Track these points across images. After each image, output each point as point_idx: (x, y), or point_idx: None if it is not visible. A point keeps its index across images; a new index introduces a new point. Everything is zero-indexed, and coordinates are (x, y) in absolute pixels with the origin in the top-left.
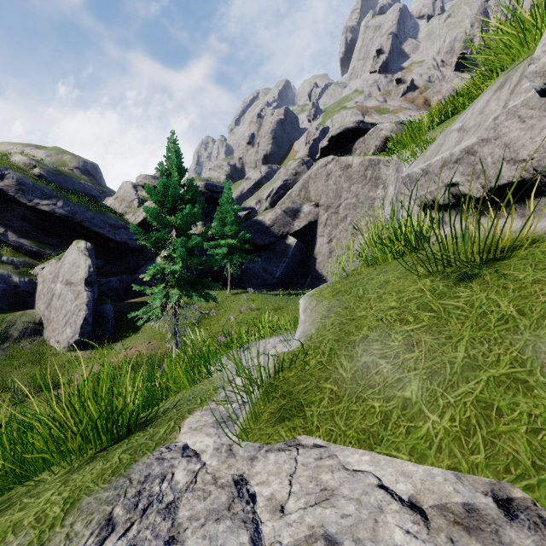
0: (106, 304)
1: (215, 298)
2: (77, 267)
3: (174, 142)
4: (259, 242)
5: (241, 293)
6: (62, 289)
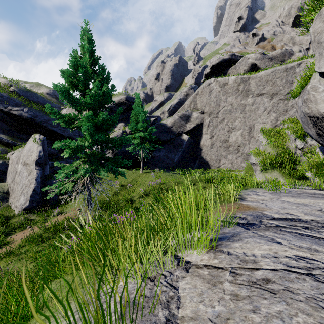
0: (52, 179)
1: (122, 173)
2: (31, 152)
3: (87, 32)
4: (163, 138)
5: (150, 172)
6: (21, 168)
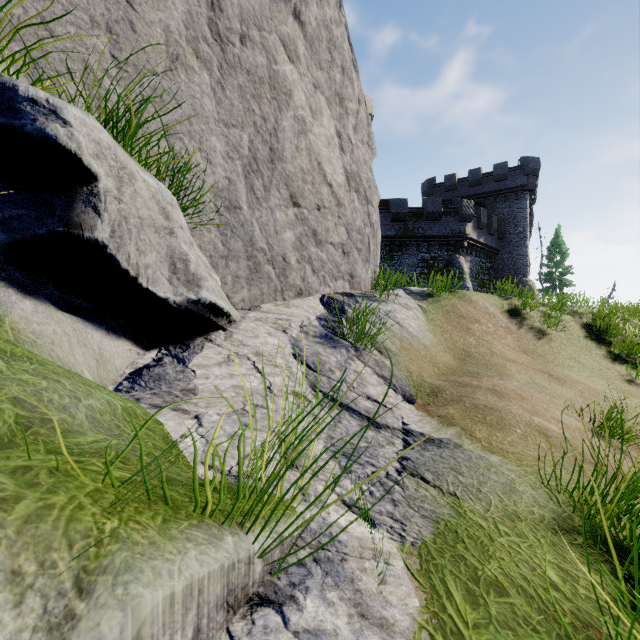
0: None
1: None
2: None
3: None
4: None
5: None
6: None
